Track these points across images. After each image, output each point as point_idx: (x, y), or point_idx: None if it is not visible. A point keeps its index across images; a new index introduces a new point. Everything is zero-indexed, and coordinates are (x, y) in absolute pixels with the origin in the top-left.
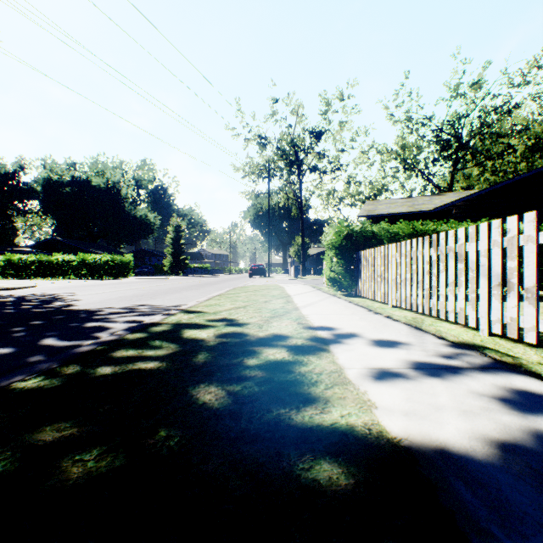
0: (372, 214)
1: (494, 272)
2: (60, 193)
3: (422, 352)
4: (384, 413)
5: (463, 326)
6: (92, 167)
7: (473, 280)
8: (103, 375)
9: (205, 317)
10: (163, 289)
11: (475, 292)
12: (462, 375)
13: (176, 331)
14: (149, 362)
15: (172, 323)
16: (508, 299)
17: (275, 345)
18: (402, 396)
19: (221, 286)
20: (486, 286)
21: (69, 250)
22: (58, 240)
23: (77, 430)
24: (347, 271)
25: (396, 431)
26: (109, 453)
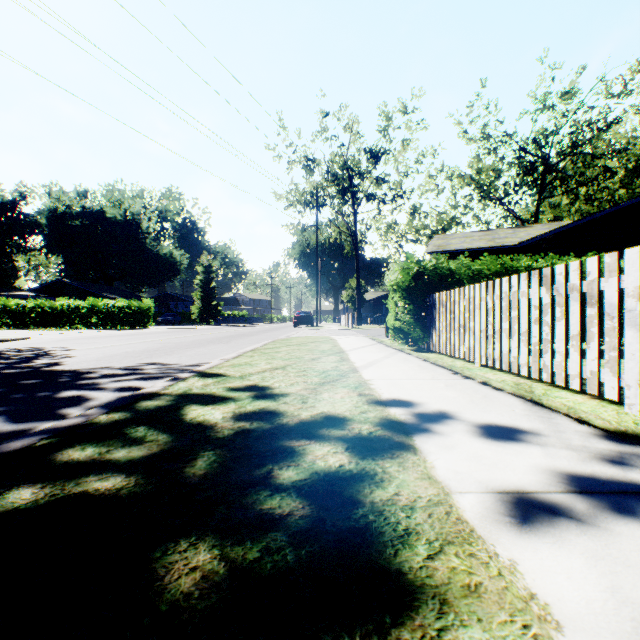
0: (443, 249)
1: None
2: (69, 227)
3: (569, 452)
4: None
5: (592, 396)
6: (106, 196)
7: (612, 332)
8: (4, 512)
9: (227, 384)
10: (185, 342)
11: (617, 349)
12: None
13: (178, 408)
14: (107, 477)
15: (177, 394)
16: None
17: (326, 437)
18: (597, 582)
19: (258, 338)
20: (637, 340)
21: (78, 295)
22: (66, 282)
23: None
24: (417, 319)
25: None
26: None
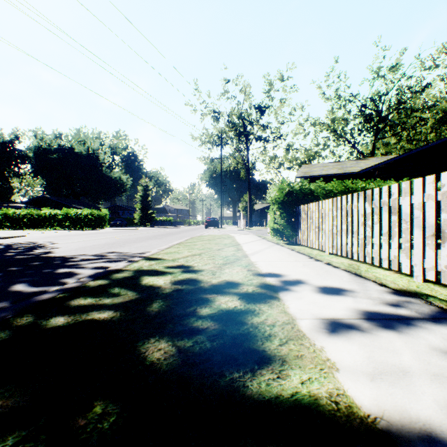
0: (307, 175)
1: (428, 224)
2: (49, 159)
3: (368, 300)
4: (348, 378)
5: (396, 272)
6: (75, 137)
7: (406, 231)
8: (53, 327)
9: (164, 264)
10: (132, 238)
11: (409, 241)
12: (417, 327)
13: (136, 278)
14: (104, 312)
15: (134, 270)
16: (443, 249)
17: (227, 293)
18: (362, 354)
19: (181, 235)
20: (420, 236)
21: (55, 206)
22: (47, 197)
23: (0, 404)
24: (288, 222)
25: (367, 405)
26: (26, 443)
